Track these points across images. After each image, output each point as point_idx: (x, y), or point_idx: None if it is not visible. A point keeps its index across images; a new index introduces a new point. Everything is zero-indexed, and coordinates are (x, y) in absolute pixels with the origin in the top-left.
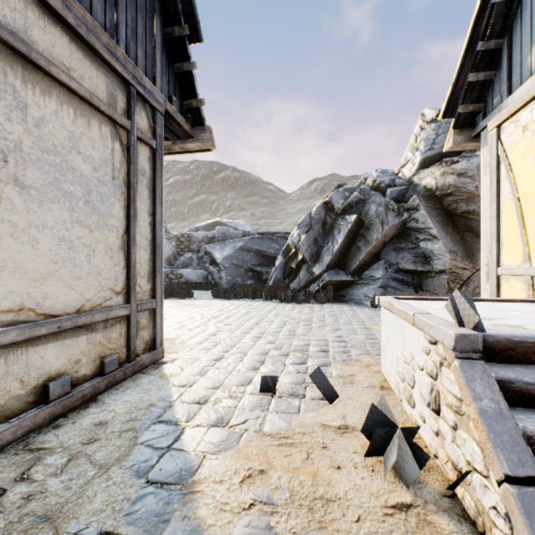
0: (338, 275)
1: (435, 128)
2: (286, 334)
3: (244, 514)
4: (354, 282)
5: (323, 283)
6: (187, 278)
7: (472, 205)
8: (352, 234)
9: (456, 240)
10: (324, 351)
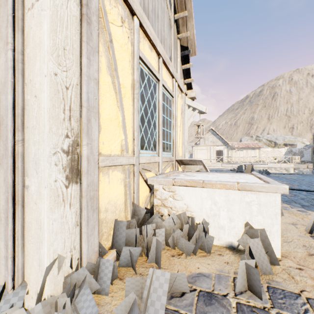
0: None
1: None
2: None
3: (309, 213)
4: None
5: None
6: None
7: None
8: None
9: None
10: None
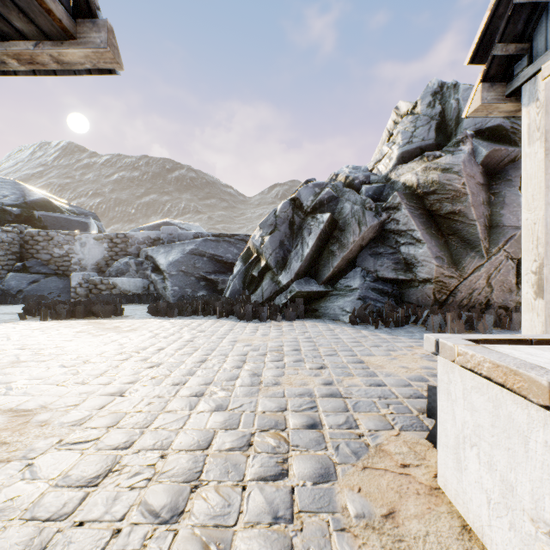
0: (309, 285)
1: (412, 120)
2: (246, 384)
3: None
4: (327, 294)
5: (291, 295)
6: (122, 289)
7: (458, 204)
8: (324, 236)
9: (441, 244)
10: (315, 426)
